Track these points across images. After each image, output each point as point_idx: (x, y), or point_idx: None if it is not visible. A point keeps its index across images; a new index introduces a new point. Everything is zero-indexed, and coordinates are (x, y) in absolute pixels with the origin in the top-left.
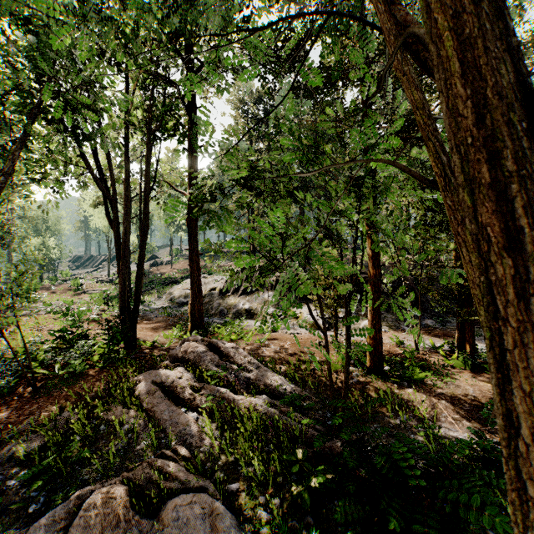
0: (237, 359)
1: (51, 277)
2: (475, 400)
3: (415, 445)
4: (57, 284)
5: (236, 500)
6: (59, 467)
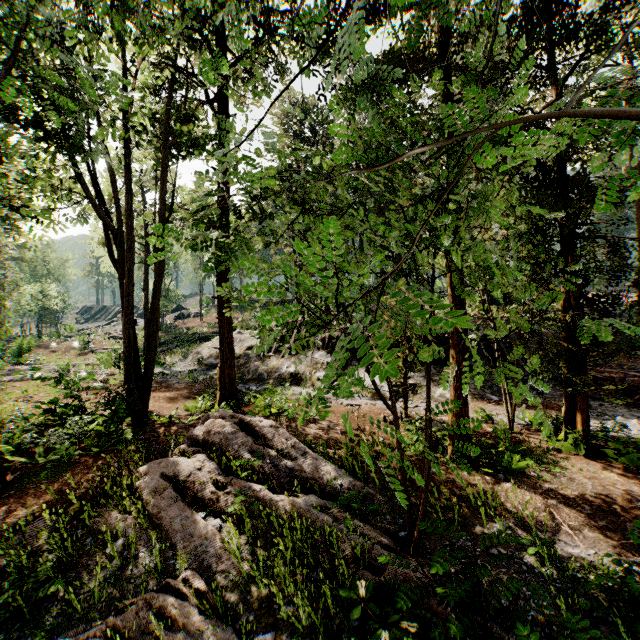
0: (277, 442)
1: (52, 332)
2: (596, 499)
3: (522, 568)
4: (60, 342)
5: None
6: (20, 605)
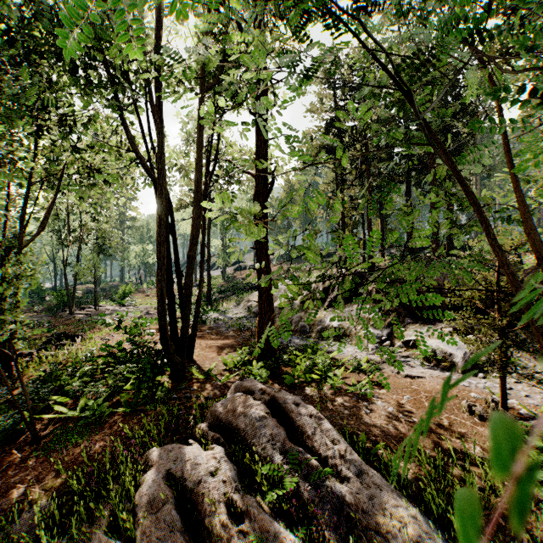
0: (318, 441)
1: (148, 281)
2: None
3: None
4: (153, 288)
5: None
6: None
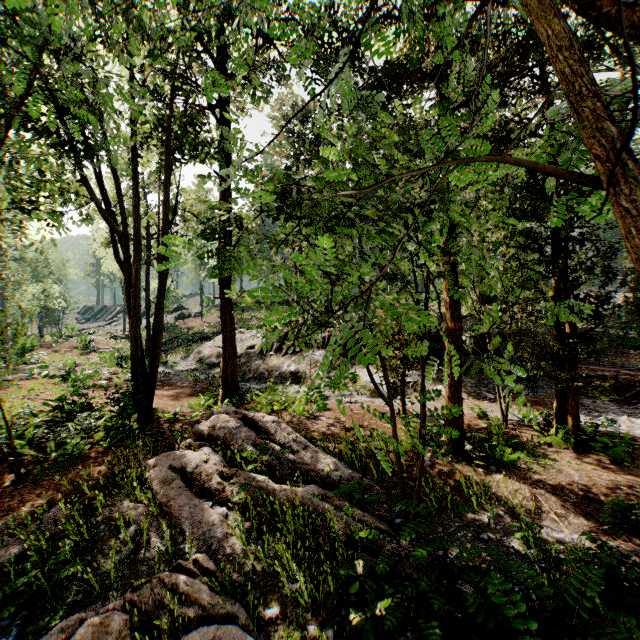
0: (279, 436)
1: (53, 332)
2: (582, 489)
3: (509, 551)
4: (62, 341)
5: (275, 630)
6: (41, 585)
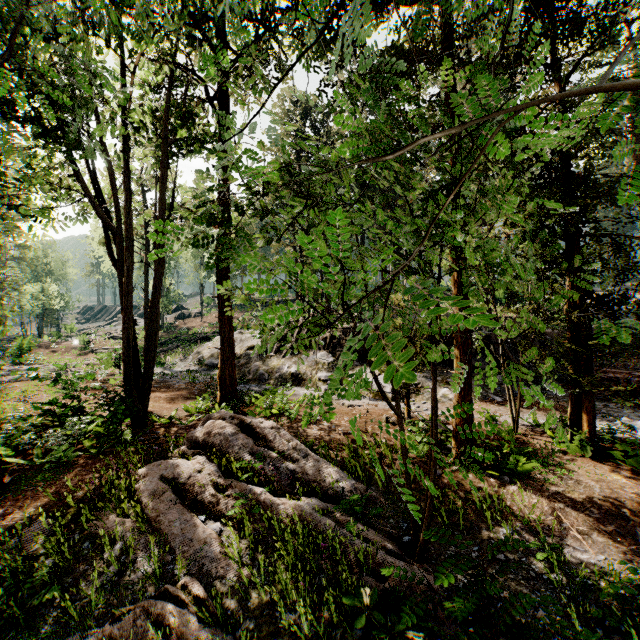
0: (278, 443)
1: (52, 332)
2: (605, 503)
3: (530, 574)
4: (60, 342)
5: None
6: (14, 612)
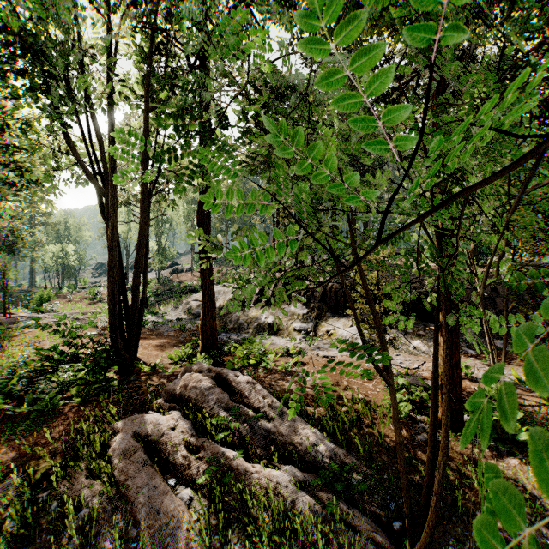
0: (253, 399)
1: (69, 285)
2: None
3: None
4: (75, 292)
5: None
6: None
